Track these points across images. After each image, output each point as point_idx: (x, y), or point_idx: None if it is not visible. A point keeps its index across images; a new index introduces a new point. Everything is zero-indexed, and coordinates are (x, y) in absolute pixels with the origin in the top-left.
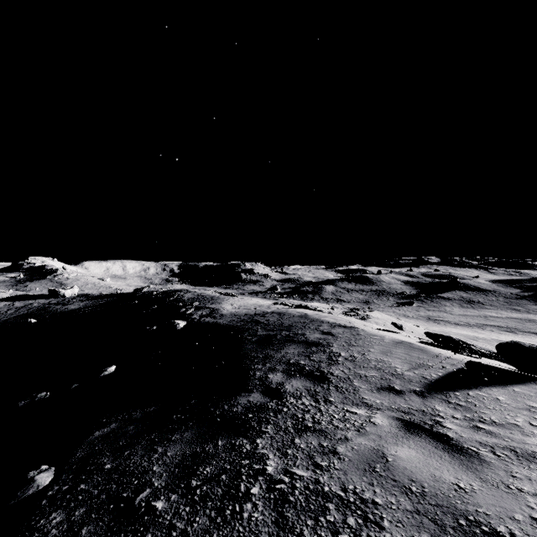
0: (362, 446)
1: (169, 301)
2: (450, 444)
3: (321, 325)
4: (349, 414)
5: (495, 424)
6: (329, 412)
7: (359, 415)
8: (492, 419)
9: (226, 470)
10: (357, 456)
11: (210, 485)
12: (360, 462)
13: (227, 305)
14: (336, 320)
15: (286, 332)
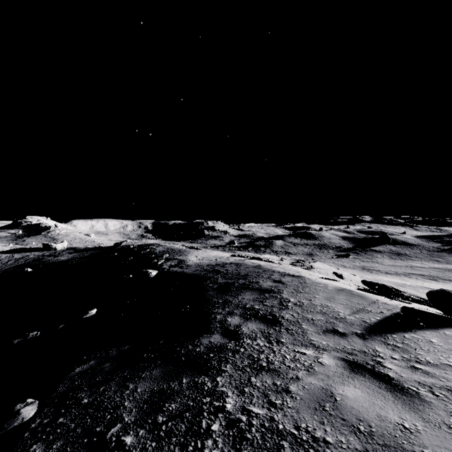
0: (312, 386)
1: (144, 253)
2: (391, 383)
3: (273, 274)
4: (299, 354)
5: (430, 365)
6: (281, 352)
7: (308, 356)
8: (428, 360)
9: (189, 406)
10: (307, 395)
11: (174, 421)
12: (311, 401)
13: (192, 257)
14: (285, 270)
15: (242, 280)
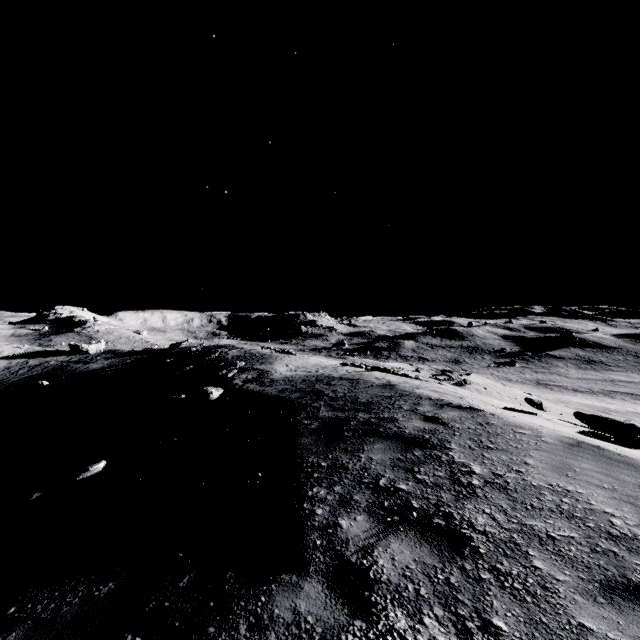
0: None
1: (209, 360)
2: None
3: (419, 403)
4: None
5: None
6: None
7: None
8: None
9: None
10: None
11: None
12: None
13: (281, 366)
14: (439, 393)
15: (364, 415)
